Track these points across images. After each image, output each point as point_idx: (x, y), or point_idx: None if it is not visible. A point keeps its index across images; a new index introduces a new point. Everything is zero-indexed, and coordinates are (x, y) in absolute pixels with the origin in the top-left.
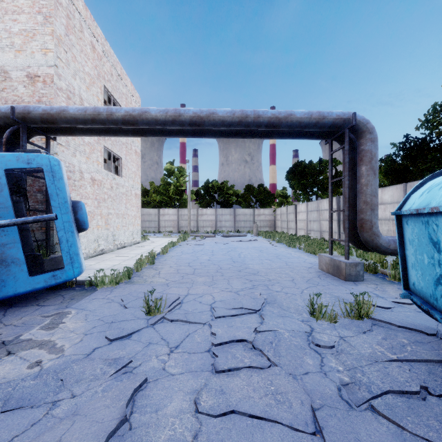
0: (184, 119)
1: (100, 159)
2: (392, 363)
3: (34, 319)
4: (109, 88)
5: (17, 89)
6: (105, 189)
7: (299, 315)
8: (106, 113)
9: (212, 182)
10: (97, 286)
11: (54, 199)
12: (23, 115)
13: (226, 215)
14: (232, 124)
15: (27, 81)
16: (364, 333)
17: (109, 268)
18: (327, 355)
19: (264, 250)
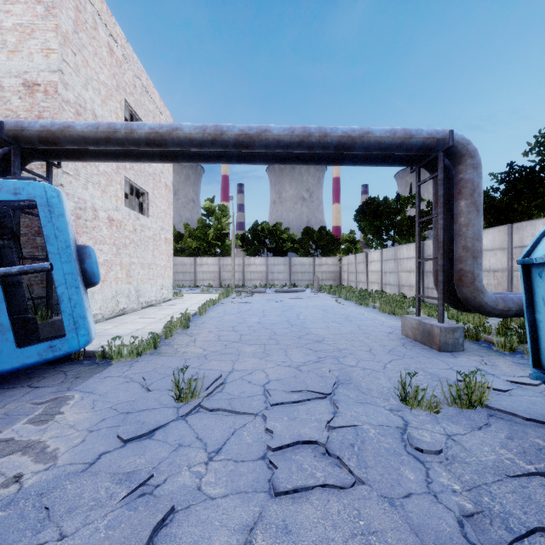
0: (227, 138)
1: (120, 193)
2: (532, 480)
3: (22, 407)
4: (131, 103)
5: (11, 101)
6: (126, 232)
7: (385, 401)
8: (124, 130)
9: (262, 224)
10: (112, 359)
11: (51, 243)
12: (14, 133)
13: (280, 266)
14: (290, 145)
15: (24, 90)
16: (479, 430)
17: (130, 333)
18: (433, 464)
19: (328, 309)
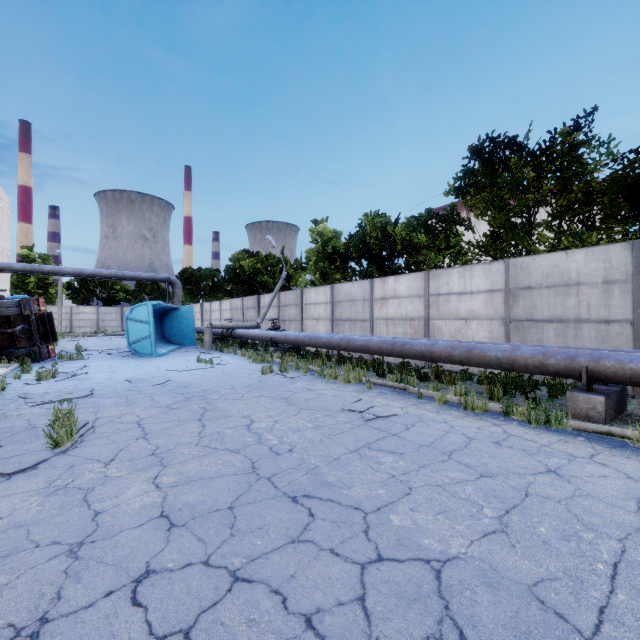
0: (85, 274)
1: None
2: None
3: None
4: None
5: None
6: None
7: None
8: (39, 269)
9: None
10: None
11: None
12: None
13: (112, 314)
14: (111, 277)
15: None
16: None
17: None
18: None
19: None
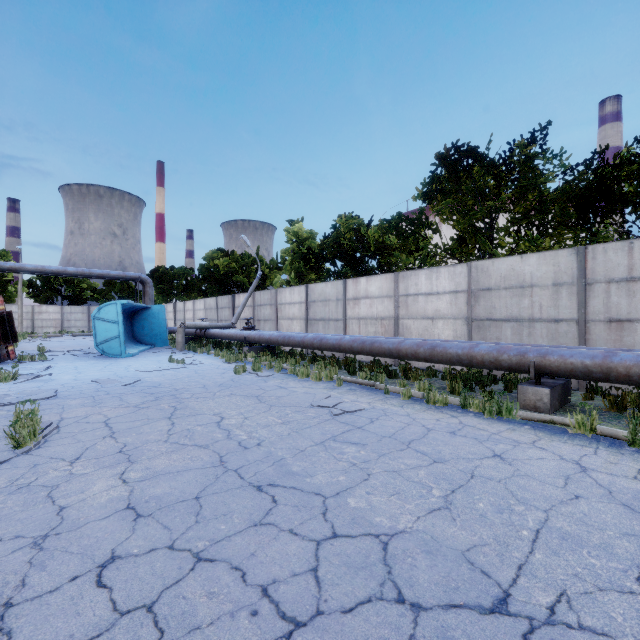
0: (48, 271)
1: None
2: None
3: None
4: None
5: None
6: None
7: None
8: None
9: None
10: None
11: None
12: None
13: (78, 314)
14: (77, 275)
15: None
16: None
17: None
18: None
19: None
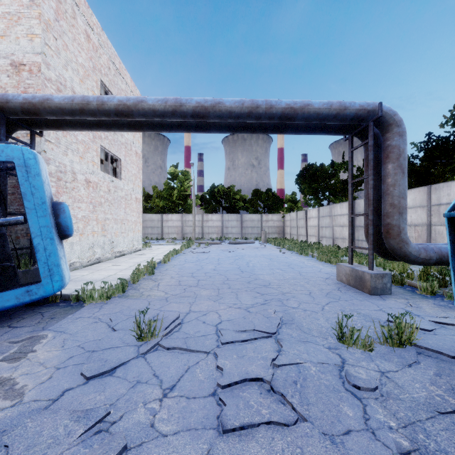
0: (185, 109)
1: (96, 159)
2: None
3: None
4: (106, 82)
5: (0, 79)
6: (101, 192)
7: (324, 340)
8: (96, 102)
9: (218, 187)
10: (85, 302)
11: (28, 200)
12: (0, 105)
13: (233, 221)
14: (241, 116)
15: (12, 70)
16: (410, 367)
17: (103, 279)
18: (369, 401)
19: (274, 258)
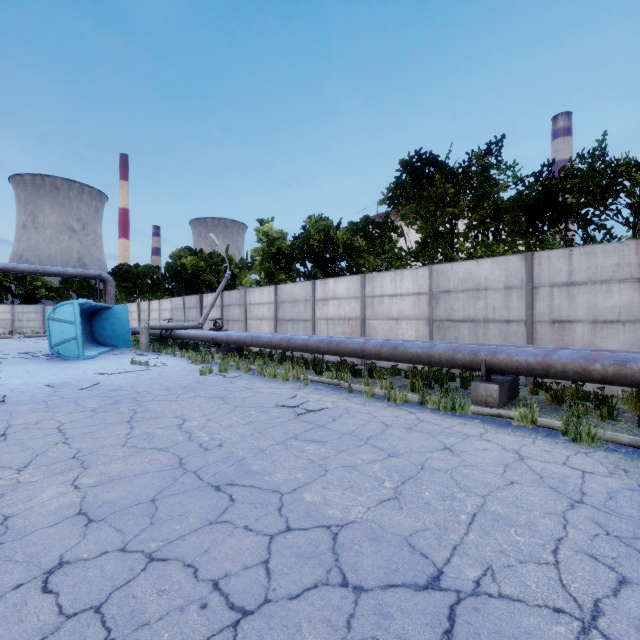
0: None
1: None
2: None
3: None
4: None
5: None
6: None
7: None
8: None
9: None
10: None
11: None
12: None
13: (31, 314)
14: (29, 273)
15: None
16: None
17: None
18: None
19: None
